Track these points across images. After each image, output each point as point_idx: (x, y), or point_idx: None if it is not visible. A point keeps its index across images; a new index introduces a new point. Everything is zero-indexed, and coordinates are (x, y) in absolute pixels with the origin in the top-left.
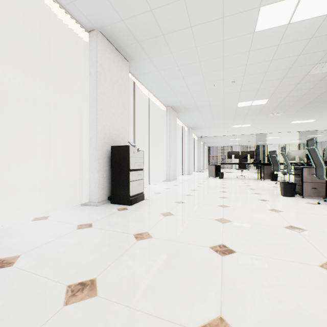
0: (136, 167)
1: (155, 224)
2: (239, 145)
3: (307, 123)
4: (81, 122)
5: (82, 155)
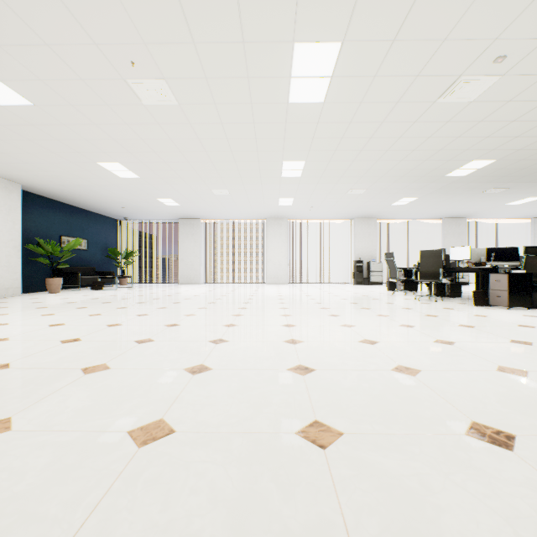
0: None
1: None
2: None
3: None
4: None
5: None
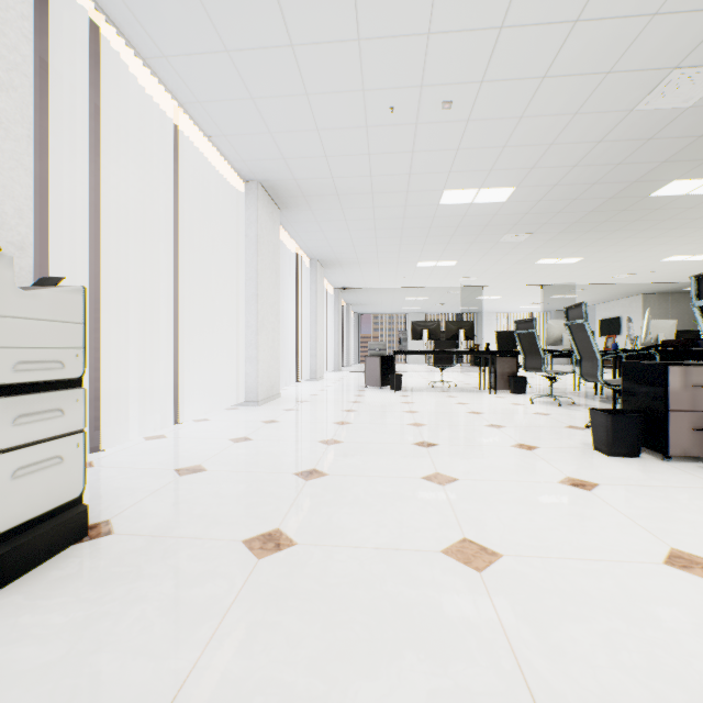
0: (7, 373)
1: None
2: (423, 312)
3: (565, 267)
4: None
5: None
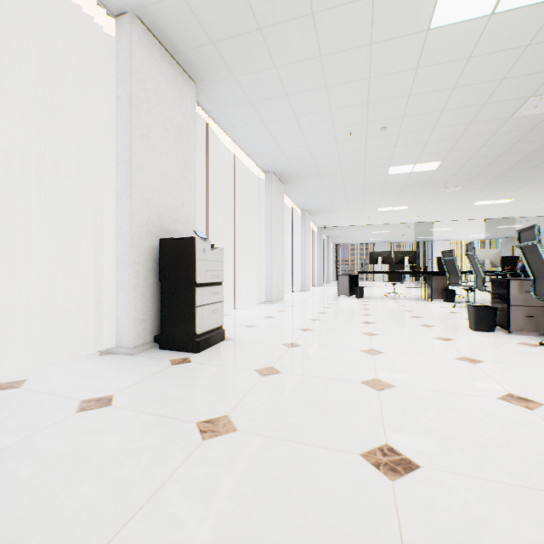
0: (209, 279)
1: (244, 394)
2: (387, 241)
3: (500, 206)
4: (101, 192)
5: (103, 256)
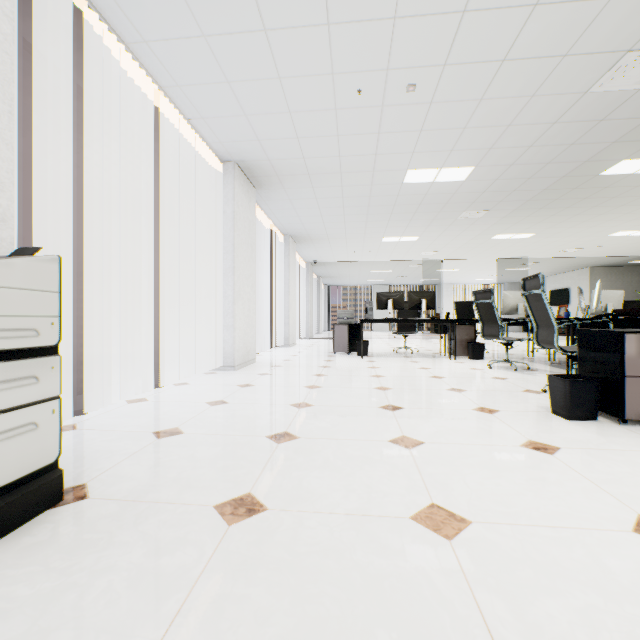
0: None
1: None
2: (387, 284)
3: (519, 242)
4: None
5: None
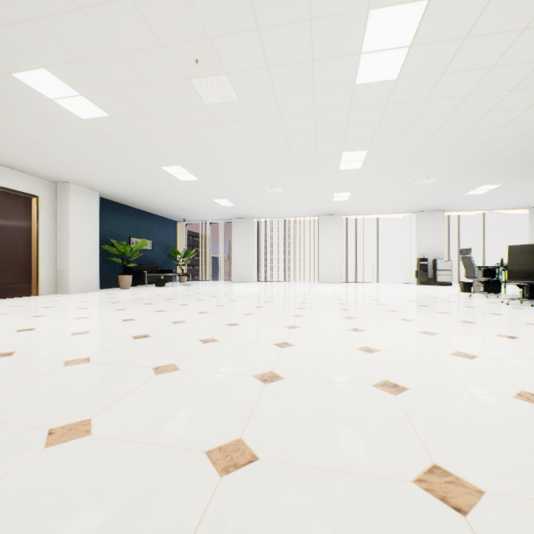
0: None
1: None
2: None
3: None
4: None
5: None
